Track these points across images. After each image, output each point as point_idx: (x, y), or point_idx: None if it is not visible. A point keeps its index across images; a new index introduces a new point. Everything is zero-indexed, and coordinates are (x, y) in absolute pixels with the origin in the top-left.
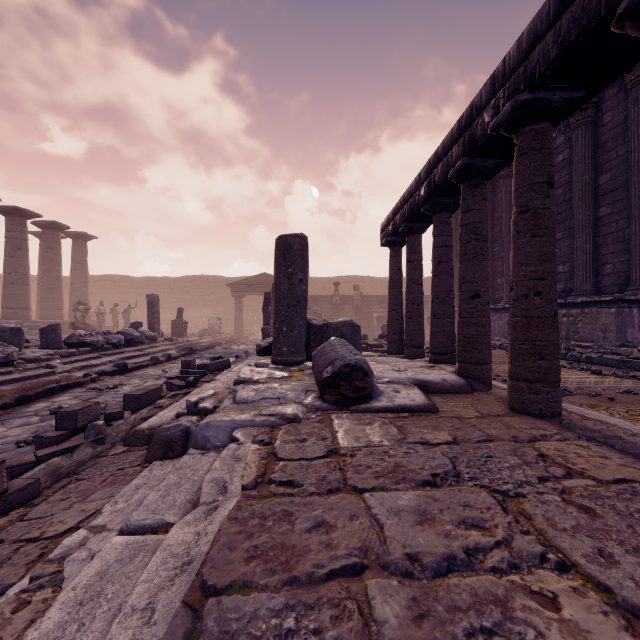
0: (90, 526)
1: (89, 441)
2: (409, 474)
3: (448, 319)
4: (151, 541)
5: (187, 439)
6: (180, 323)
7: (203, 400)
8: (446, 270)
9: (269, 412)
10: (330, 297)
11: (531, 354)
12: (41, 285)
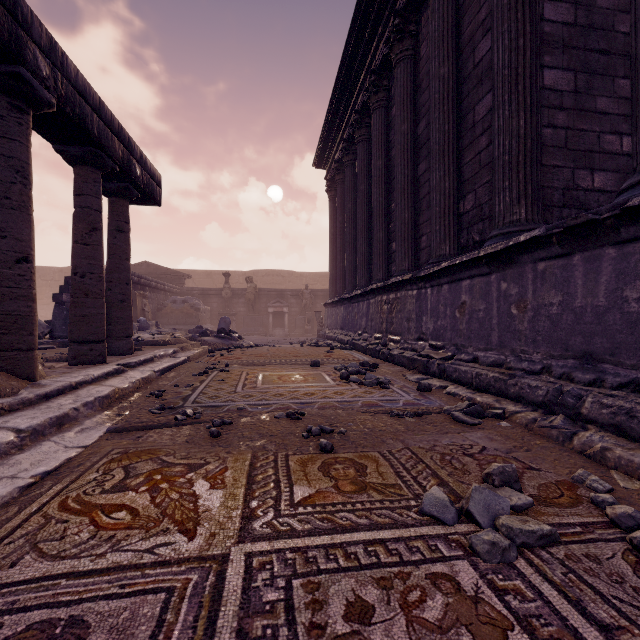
0: None
1: None
2: None
3: None
4: None
5: None
6: None
7: None
8: None
9: None
10: (222, 290)
11: None
12: None
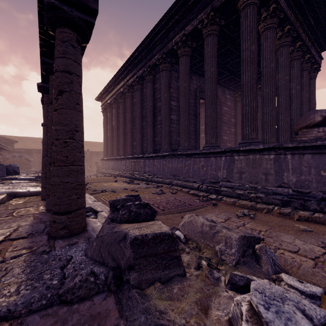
0: None
1: None
2: None
3: None
4: None
5: None
6: None
7: None
8: None
9: None
10: (40, 150)
11: (45, 178)
12: None
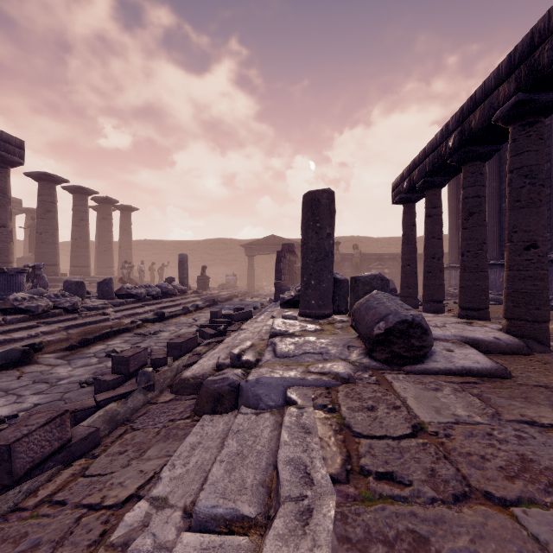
0: (151, 497)
1: (141, 387)
2: (552, 476)
3: (481, 273)
4: (230, 548)
5: (235, 394)
6: (204, 278)
7: (244, 352)
8: (479, 222)
9: (318, 369)
10: None
11: None
12: (98, 248)
